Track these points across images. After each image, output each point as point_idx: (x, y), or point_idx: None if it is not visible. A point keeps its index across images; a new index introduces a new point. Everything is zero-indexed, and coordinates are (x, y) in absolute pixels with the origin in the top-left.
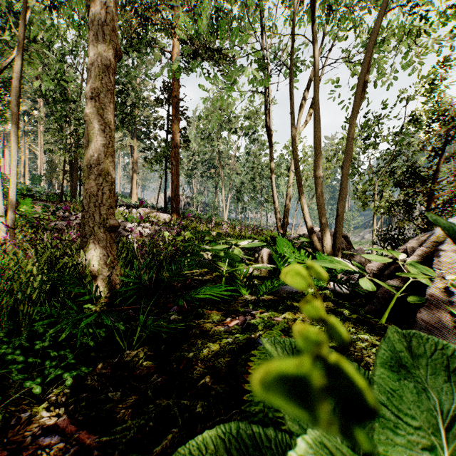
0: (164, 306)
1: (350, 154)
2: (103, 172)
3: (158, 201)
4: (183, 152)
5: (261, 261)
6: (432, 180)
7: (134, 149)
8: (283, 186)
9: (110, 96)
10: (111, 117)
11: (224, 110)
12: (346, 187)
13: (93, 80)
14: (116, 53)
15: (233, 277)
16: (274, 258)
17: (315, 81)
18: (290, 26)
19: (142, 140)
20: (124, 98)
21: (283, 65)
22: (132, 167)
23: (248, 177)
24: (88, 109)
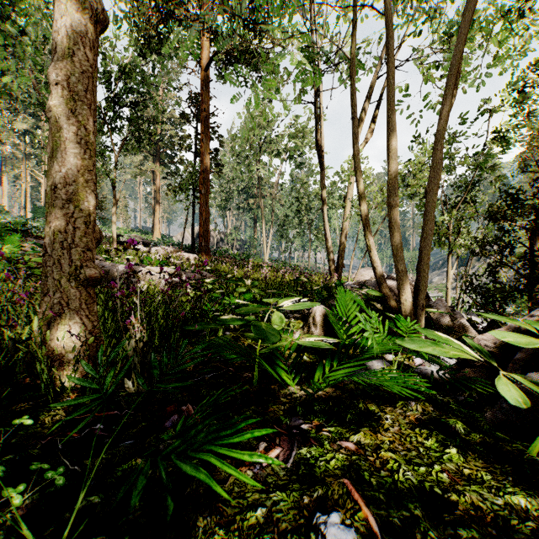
0: (160, 409)
1: (438, 173)
2: (75, 195)
3: (186, 238)
4: (215, 179)
5: (313, 324)
6: (537, 211)
7: (156, 176)
8: (336, 220)
9: (87, 81)
10: (88, 113)
11: (265, 128)
12: (433, 220)
13: (60, 57)
14: (97, 17)
15: (272, 357)
16: (331, 319)
17: (390, 69)
18: (345, 22)
19: (166, 164)
20: (139, 110)
21: (341, 58)
22: (154, 197)
23: (293, 209)
24: (52, 100)
